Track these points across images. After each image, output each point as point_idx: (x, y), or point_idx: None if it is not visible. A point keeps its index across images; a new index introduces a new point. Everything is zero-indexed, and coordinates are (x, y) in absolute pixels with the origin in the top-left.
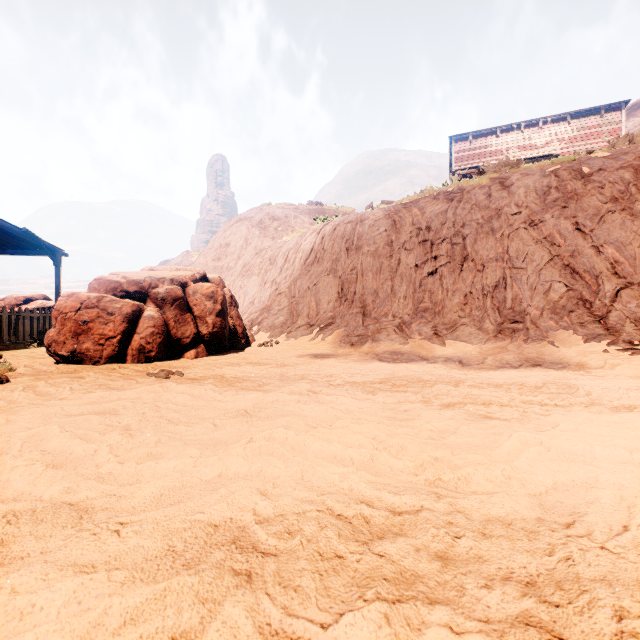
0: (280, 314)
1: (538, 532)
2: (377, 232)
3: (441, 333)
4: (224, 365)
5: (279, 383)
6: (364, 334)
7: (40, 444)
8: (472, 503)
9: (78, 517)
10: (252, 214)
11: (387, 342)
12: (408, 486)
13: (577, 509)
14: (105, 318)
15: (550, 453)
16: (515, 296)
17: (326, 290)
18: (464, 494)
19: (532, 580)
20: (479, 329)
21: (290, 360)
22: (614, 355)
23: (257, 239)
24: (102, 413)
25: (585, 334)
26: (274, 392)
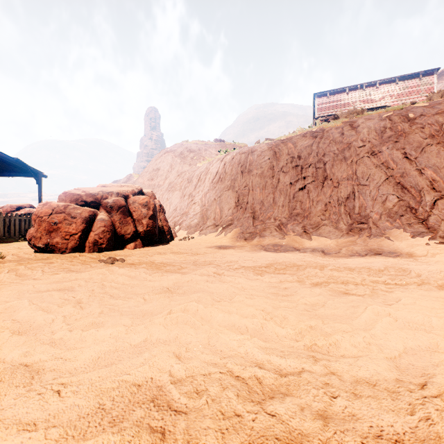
0: (195, 218)
1: (399, 392)
2: (263, 160)
3: (308, 231)
4: (154, 254)
5: (193, 267)
6: (254, 232)
7: (13, 314)
8: (343, 366)
9: (30, 377)
10: (175, 148)
11: (270, 237)
12: (291, 350)
13: (426, 371)
14: (69, 220)
15: (398, 323)
16: (361, 205)
17: (227, 201)
18: (335, 357)
19: (399, 438)
20: (336, 228)
21: (201, 250)
22: (433, 247)
23: (179, 165)
24: (62, 290)
25: (412, 232)
26: (189, 274)
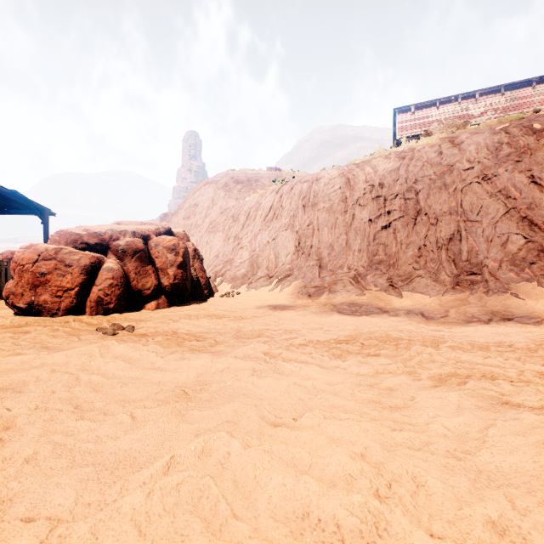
0: (241, 266)
1: None
2: (332, 190)
3: (397, 285)
4: (181, 318)
5: (233, 342)
6: (321, 285)
7: None
8: None
9: None
10: (218, 178)
11: (344, 293)
12: None
13: None
14: (63, 270)
15: None
16: (471, 248)
17: (284, 244)
18: None
19: None
20: (435, 281)
21: (249, 312)
22: None
23: (222, 200)
24: (4, 389)
25: None
26: (225, 357)
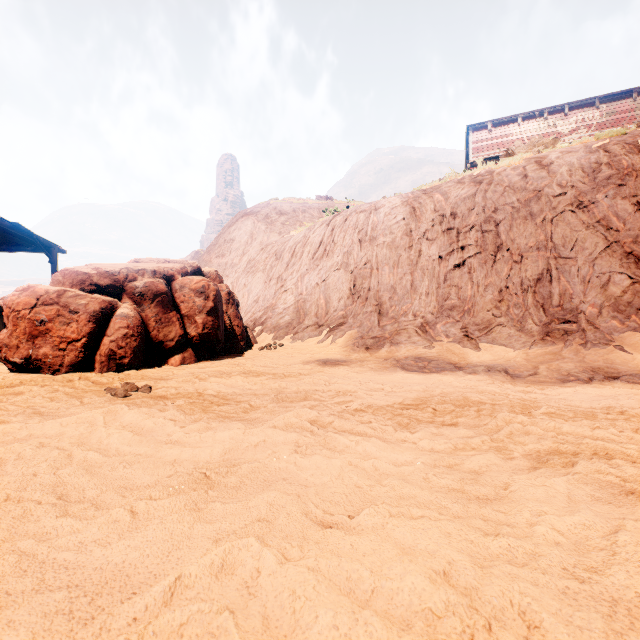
0: (285, 313)
1: None
2: (394, 221)
3: (473, 335)
4: (210, 375)
5: (272, 407)
6: (381, 336)
7: None
8: None
9: None
10: (258, 208)
11: (408, 345)
12: None
13: None
14: (67, 317)
15: None
16: (563, 291)
17: (336, 286)
18: None
19: None
20: (520, 330)
21: (293, 368)
22: None
23: (263, 234)
24: None
25: None
26: (261, 426)
